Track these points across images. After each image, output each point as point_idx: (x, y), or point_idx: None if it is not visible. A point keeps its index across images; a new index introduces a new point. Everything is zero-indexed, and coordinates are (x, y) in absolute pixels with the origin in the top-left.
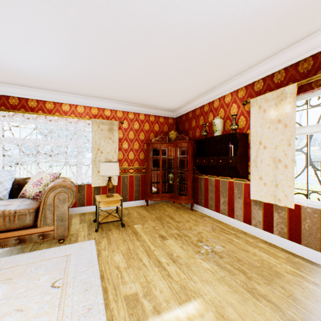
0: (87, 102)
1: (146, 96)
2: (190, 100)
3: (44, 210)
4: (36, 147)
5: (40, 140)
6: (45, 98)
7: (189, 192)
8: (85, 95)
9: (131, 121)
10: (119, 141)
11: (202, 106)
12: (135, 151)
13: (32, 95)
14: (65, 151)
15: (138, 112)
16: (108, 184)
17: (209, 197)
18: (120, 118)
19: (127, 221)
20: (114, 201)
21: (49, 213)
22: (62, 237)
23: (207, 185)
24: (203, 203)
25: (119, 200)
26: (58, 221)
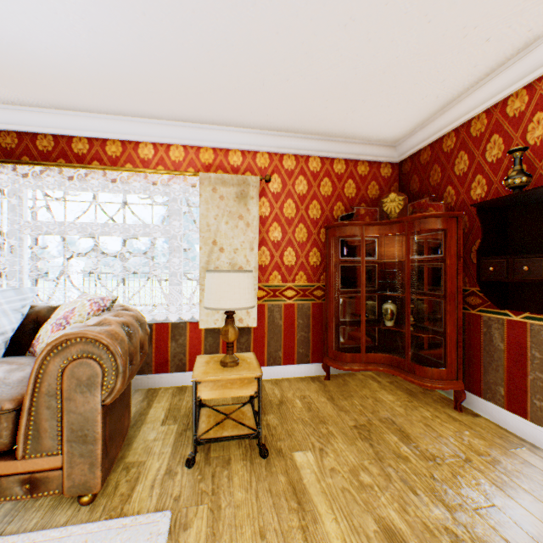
0: (189, 136)
1: (327, 97)
2: (454, 97)
3: (36, 408)
4: (95, 240)
5: (96, 224)
6: (104, 133)
7: (450, 357)
8: (184, 117)
9: (289, 176)
10: (260, 223)
11: (497, 103)
12: (298, 246)
13: (79, 127)
14: (150, 249)
15: (304, 152)
16: (225, 331)
17: (531, 385)
18: (262, 170)
19: (276, 431)
20: (237, 382)
21: (50, 417)
22: (84, 489)
23: (523, 345)
24: (504, 398)
25: (251, 378)
26: (73, 442)
